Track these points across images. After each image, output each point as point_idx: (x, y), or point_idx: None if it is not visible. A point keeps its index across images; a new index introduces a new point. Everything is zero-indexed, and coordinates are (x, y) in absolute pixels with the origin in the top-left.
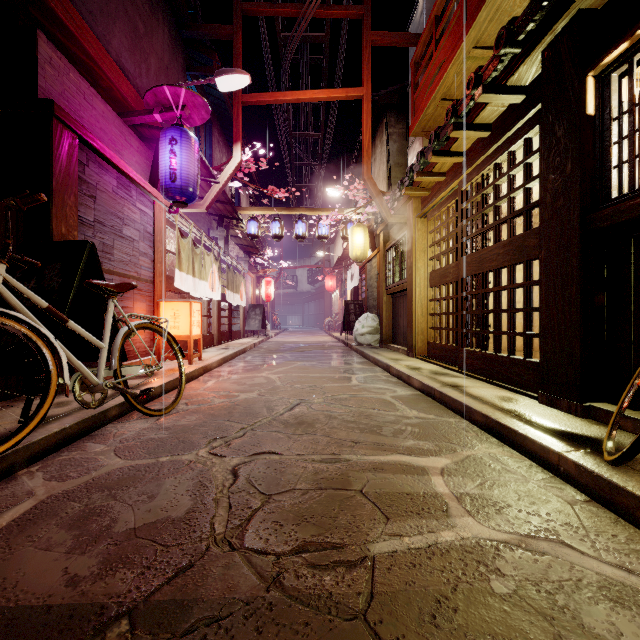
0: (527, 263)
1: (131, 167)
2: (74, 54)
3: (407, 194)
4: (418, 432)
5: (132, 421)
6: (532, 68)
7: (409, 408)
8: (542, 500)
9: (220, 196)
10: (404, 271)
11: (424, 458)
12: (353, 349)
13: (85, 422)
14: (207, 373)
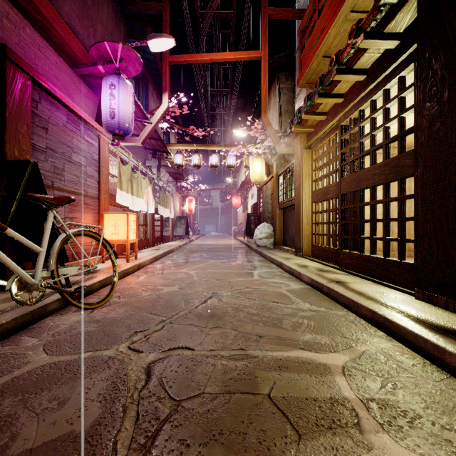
0: (402, 180)
1: (81, 108)
2: (30, 13)
3: (296, 130)
4: (314, 325)
5: (69, 314)
6: (407, 15)
7: (302, 301)
8: (451, 408)
9: (153, 134)
10: (293, 190)
11: (324, 354)
12: (253, 250)
13: (23, 317)
14: (141, 269)
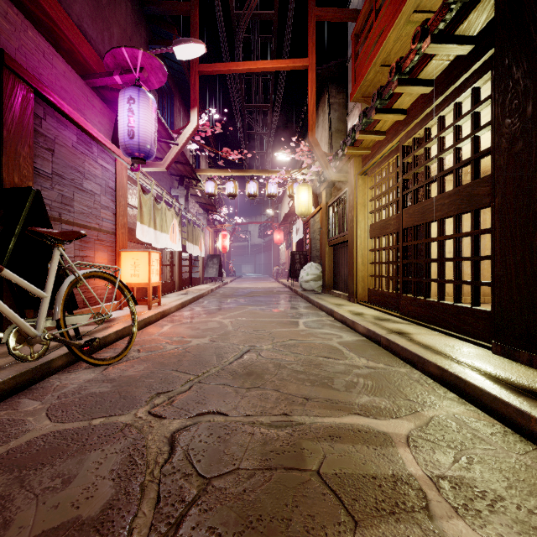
0: (476, 212)
1: (94, 126)
2: (33, 13)
3: (349, 153)
4: (371, 385)
5: (79, 371)
6: (483, 15)
7: (357, 356)
8: None
9: (180, 157)
10: (345, 224)
11: (384, 421)
12: (298, 294)
13: (23, 375)
14: (165, 317)
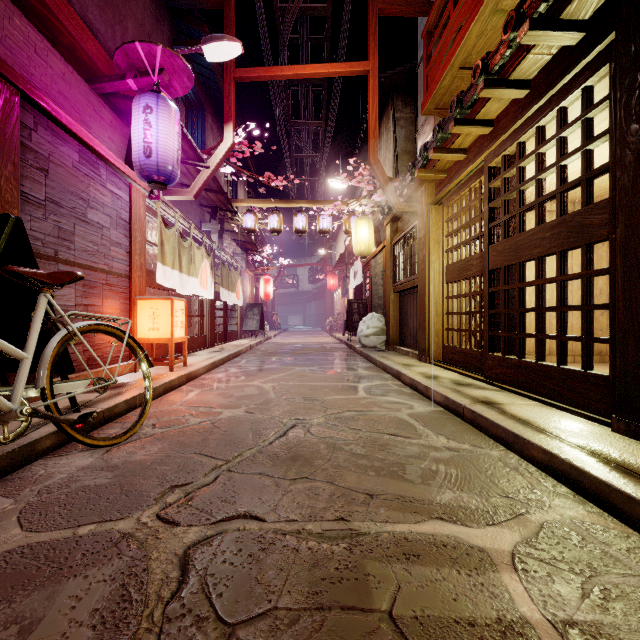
0: (588, 247)
1: (102, 143)
2: None
3: (420, 177)
4: (455, 475)
5: (72, 454)
6: None
7: (434, 433)
8: None
9: (211, 184)
10: (415, 266)
11: (477, 529)
12: (357, 352)
13: None
14: (191, 381)
